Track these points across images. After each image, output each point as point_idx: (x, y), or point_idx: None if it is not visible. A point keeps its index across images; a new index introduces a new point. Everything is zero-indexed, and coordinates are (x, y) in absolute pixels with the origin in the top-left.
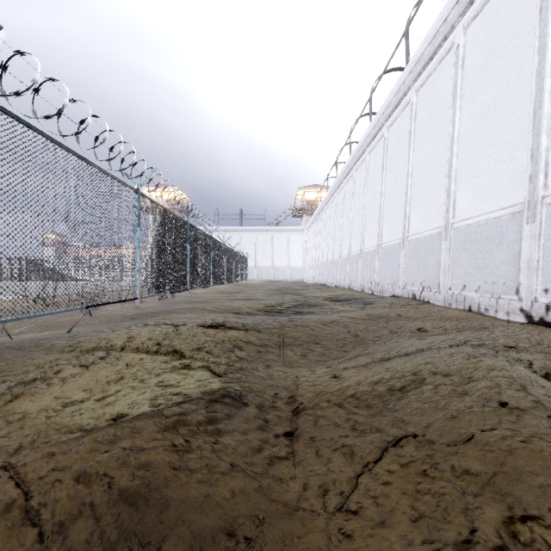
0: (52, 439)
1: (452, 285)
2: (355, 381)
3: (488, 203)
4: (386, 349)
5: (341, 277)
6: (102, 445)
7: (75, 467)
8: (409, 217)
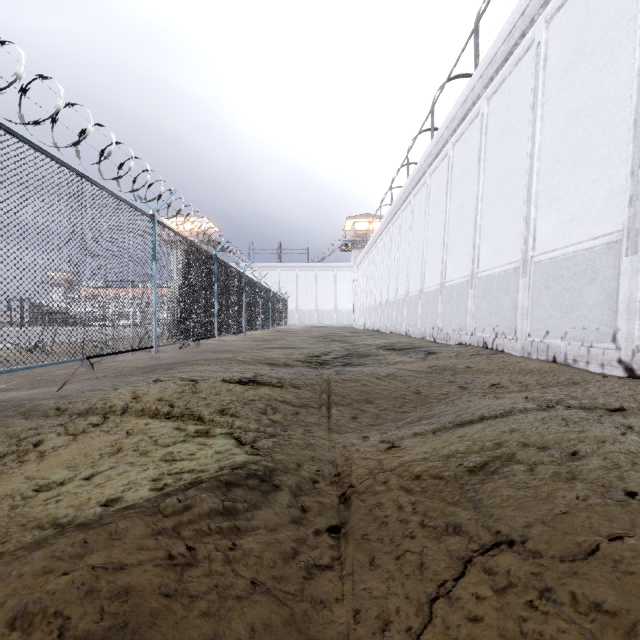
0: (13, 539)
1: (532, 331)
2: (421, 455)
3: (577, 232)
4: (456, 410)
5: (397, 322)
6: (60, 563)
7: (10, 604)
8: (479, 250)
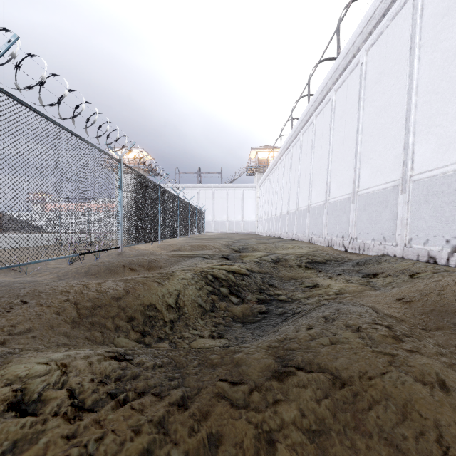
0: None
1: None
2: None
3: None
4: None
5: (298, 230)
6: None
7: None
8: (413, 149)
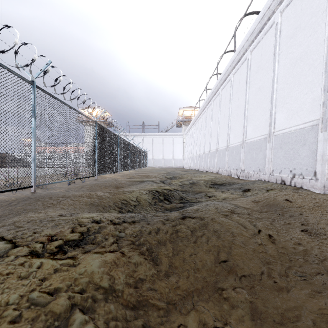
0: None
1: None
2: None
3: None
4: None
5: (210, 165)
6: None
7: None
8: (275, 116)
